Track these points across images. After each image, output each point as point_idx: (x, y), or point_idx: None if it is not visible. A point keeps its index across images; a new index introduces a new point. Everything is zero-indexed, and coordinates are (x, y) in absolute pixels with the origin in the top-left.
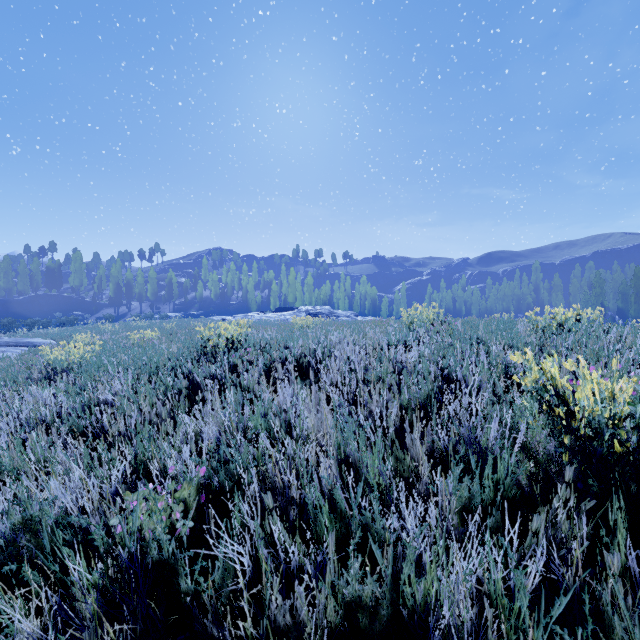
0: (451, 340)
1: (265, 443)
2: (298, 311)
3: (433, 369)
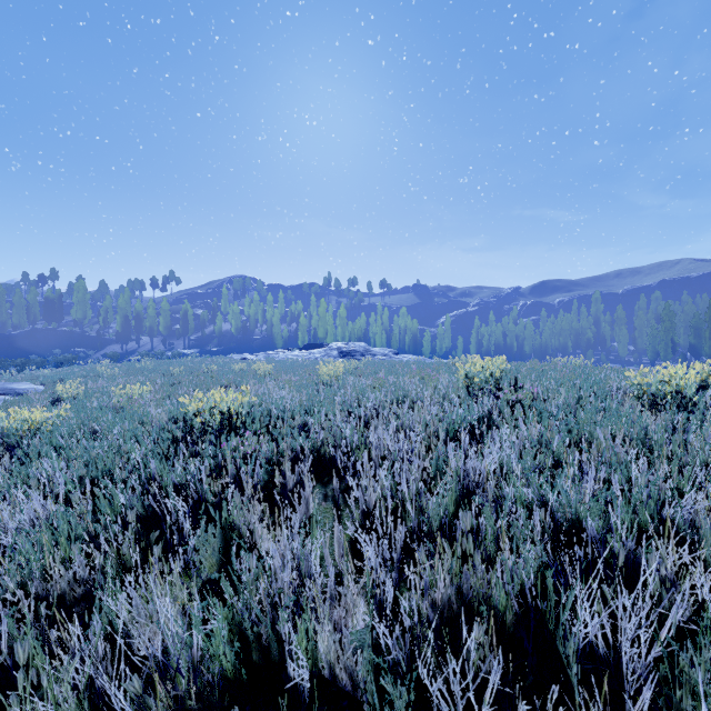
0: (541, 428)
1: None
2: (329, 349)
3: (530, 498)
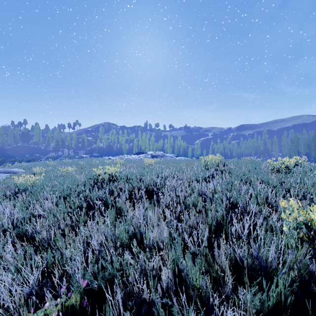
0: (230, 178)
1: (127, 256)
2: (147, 154)
3: (223, 197)
